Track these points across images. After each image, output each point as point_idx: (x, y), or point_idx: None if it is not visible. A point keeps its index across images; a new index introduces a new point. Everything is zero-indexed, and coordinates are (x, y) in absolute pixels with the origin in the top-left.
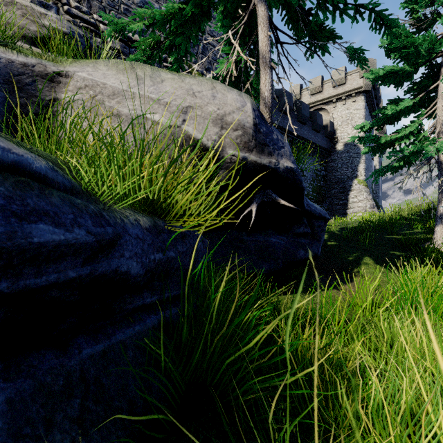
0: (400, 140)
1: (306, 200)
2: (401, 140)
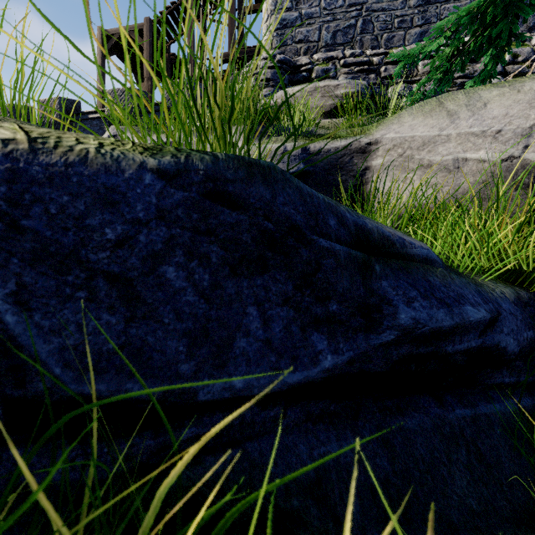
0: None
1: None
2: None
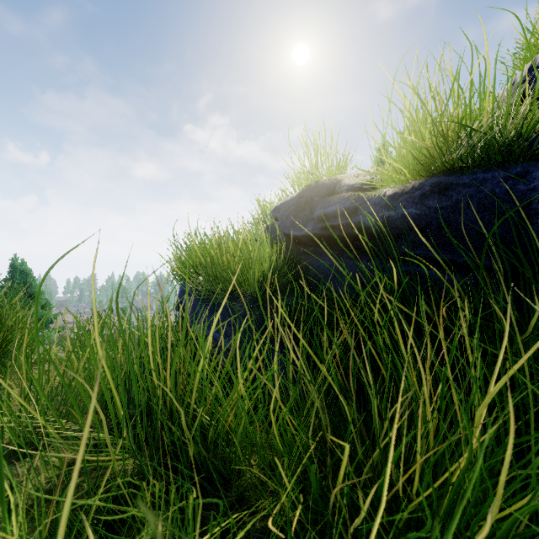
0: None
1: None
2: None
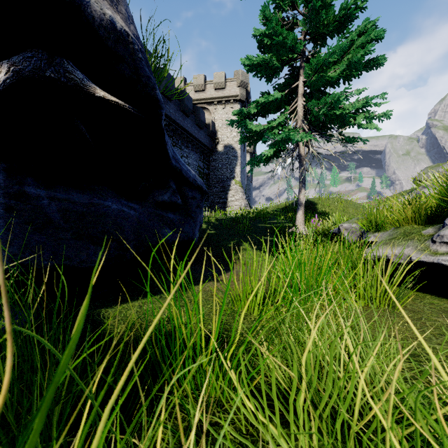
0: (271, 131)
1: (174, 151)
2: (272, 130)
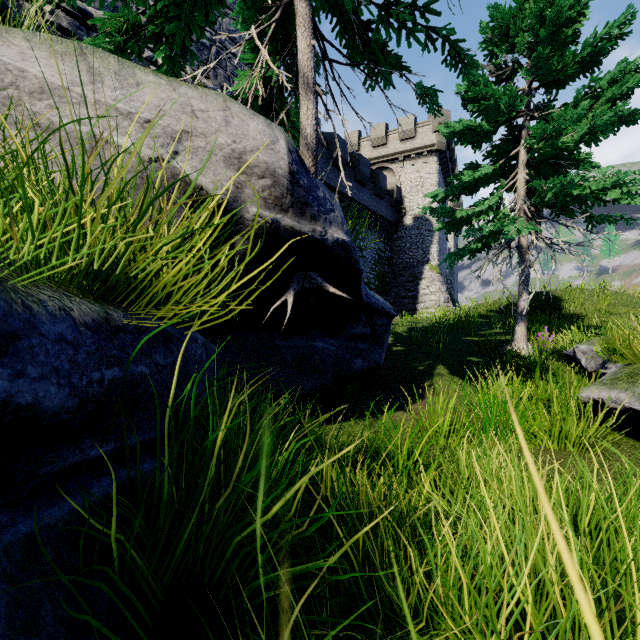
0: (478, 216)
1: (365, 288)
2: (479, 216)
